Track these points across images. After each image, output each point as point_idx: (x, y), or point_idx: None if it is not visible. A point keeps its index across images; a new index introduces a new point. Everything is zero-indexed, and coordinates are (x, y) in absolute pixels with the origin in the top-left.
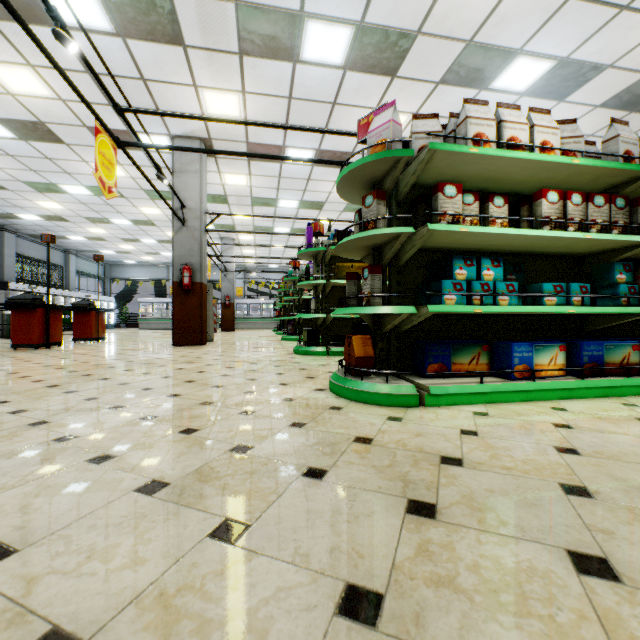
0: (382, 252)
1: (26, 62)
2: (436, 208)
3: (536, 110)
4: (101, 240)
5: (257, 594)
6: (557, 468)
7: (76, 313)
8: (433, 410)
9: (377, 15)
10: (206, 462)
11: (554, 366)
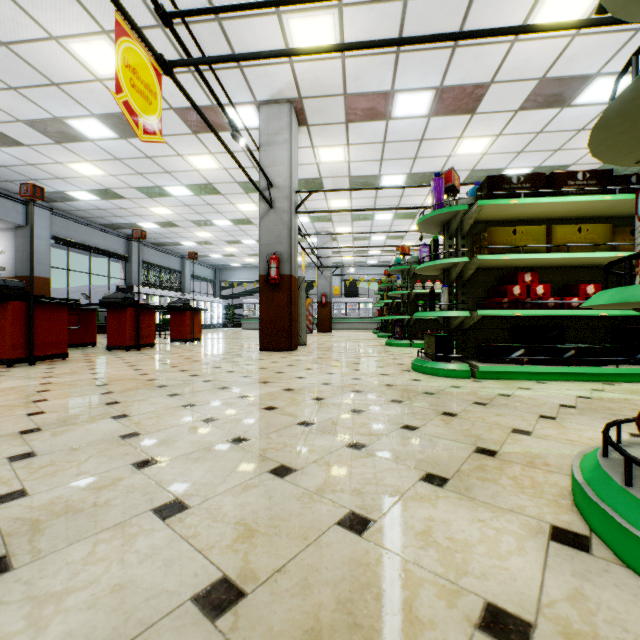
0: None
1: (100, 29)
2: None
3: None
4: (208, 244)
5: None
6: None
7: (173, 313)
8: None
9: None
10: None
11: None
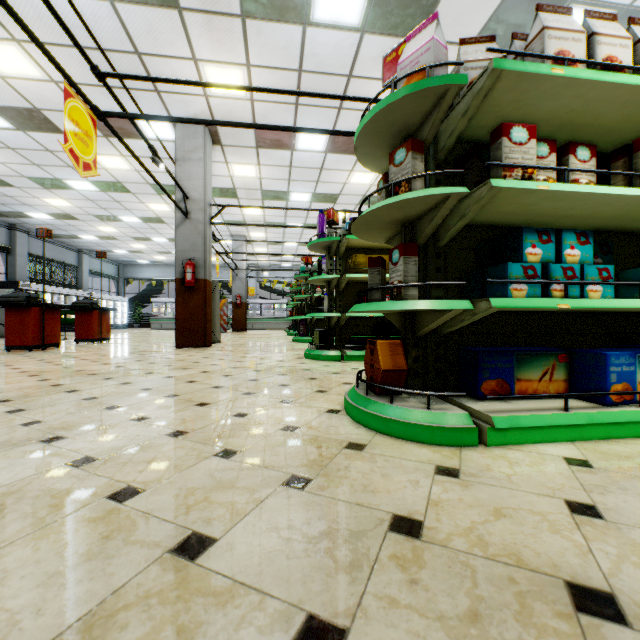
0: (417, 228)
1: (10, 36)
2: (498, 160)
3: (639, 22)
4: (112, 239)
5: None
6: None
7: (78, 313)
8: (501, 453)
9: None
10: (114, 589)
11: None
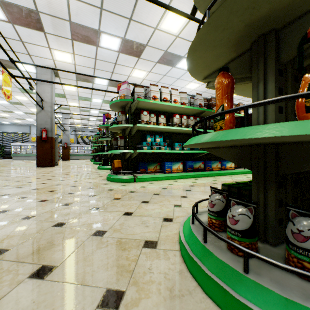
0: (125, 131)
1: None
2: (141, 118)
3: (173, 89)
4: None
5: (73, 209)
6: (157, 191)
7: None
8: (138, 183)
9: (130, 37)
10: (59, 196)
11: (179, 169)
